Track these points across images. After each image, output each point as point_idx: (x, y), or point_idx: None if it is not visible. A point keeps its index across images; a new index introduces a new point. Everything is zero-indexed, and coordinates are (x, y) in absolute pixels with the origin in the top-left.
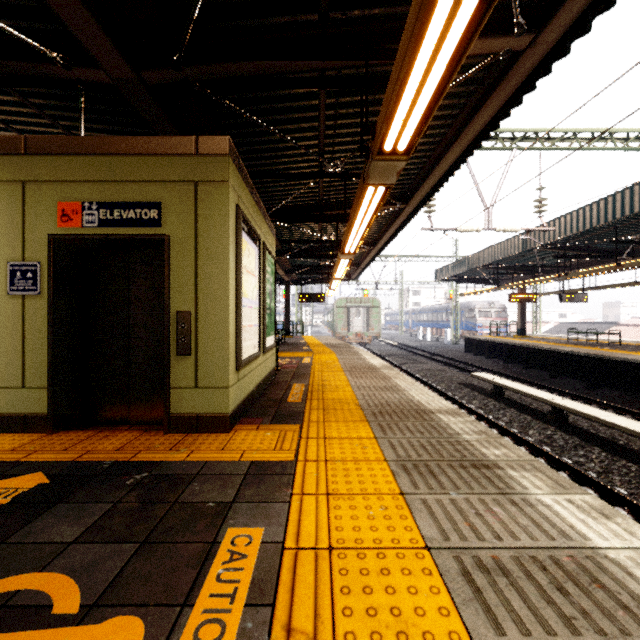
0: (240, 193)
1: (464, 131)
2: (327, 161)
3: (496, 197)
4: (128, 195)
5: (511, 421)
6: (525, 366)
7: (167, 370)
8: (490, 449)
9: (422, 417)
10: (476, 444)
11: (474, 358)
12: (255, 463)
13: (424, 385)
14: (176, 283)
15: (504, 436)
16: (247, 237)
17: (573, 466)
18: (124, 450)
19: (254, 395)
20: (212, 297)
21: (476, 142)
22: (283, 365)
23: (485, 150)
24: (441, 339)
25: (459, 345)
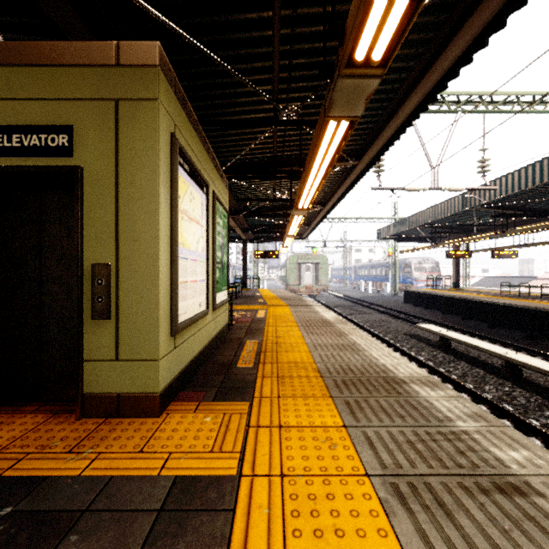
0: (178, 123)
1: (430, 69)
2: (281, 107)
3: (442, 157)
4: (31, 116)
5: (464, 375)
6: (463, 317)
7: (79, 338)
8: (504, 449)
9: (395, 389)
10: (480, 439)
11: (414, 309)
12: (180, 481)
13: (372, 335)
14: (91, 228)
15: (459, 391)
16: (189, 178)
17: (547, 432)
18: (7, 452)
19: (200, 358)
20: (137, 245)
21: (441, 84)
22: (238, 319)
23: (431, 113)
24: (381, 291)
25: (398, 297)
